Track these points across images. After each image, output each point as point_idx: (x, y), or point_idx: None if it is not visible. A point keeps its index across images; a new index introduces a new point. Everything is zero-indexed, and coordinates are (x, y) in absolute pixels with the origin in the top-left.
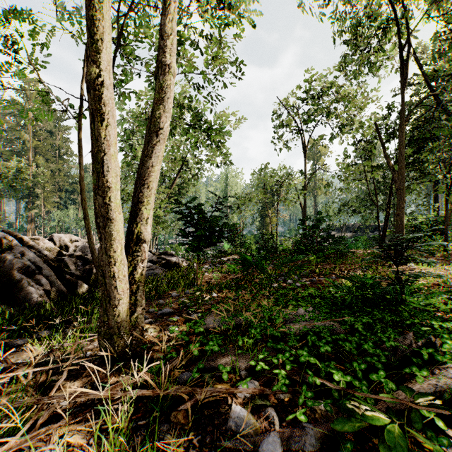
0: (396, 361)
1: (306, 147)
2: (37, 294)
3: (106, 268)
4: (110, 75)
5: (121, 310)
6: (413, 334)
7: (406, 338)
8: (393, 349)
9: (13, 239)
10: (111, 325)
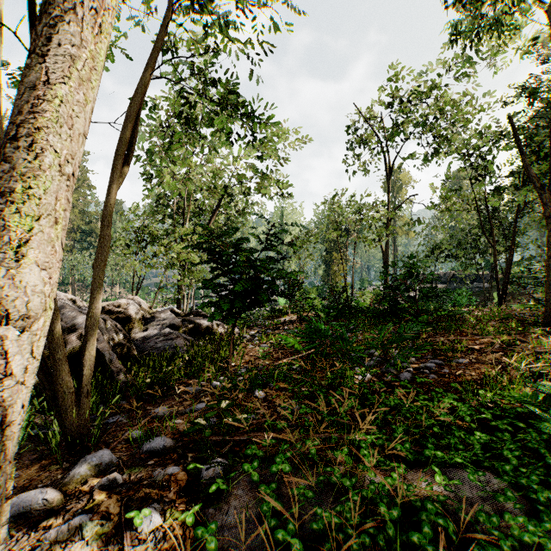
0: None
1: (388, 170)
2: None
3: None
4: None
5: None
6: None
7: None
8: None
9: None
10: None
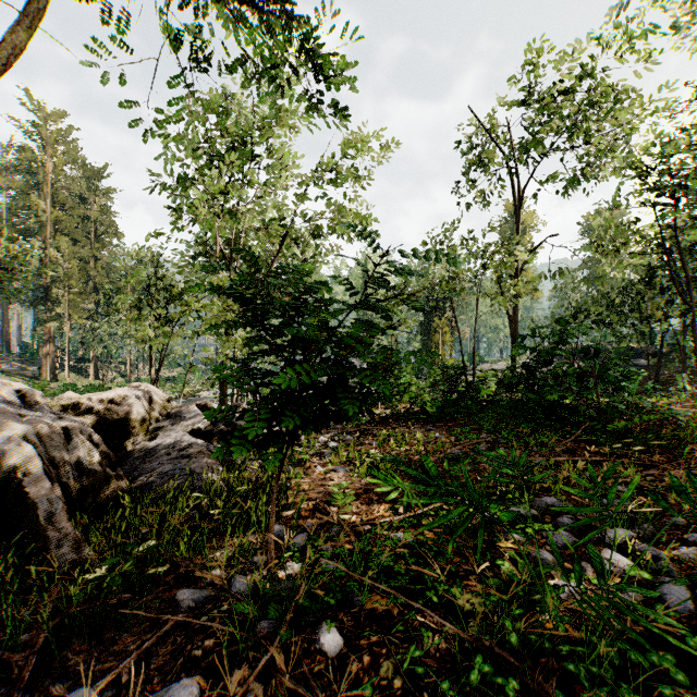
0: None
1: (518, 200)
2: None
3: None
4: None
5: None
6: None
7: None
8: None
9: None
10: None
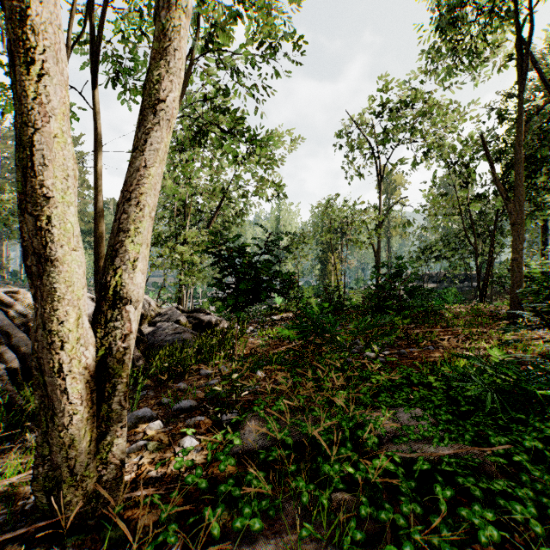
0: None
1: (380, 175)
2: None
3: (44, 355)
4: None
5: (77, 433)
6: None
7: None
8: None
9: None
10: (57, 463)
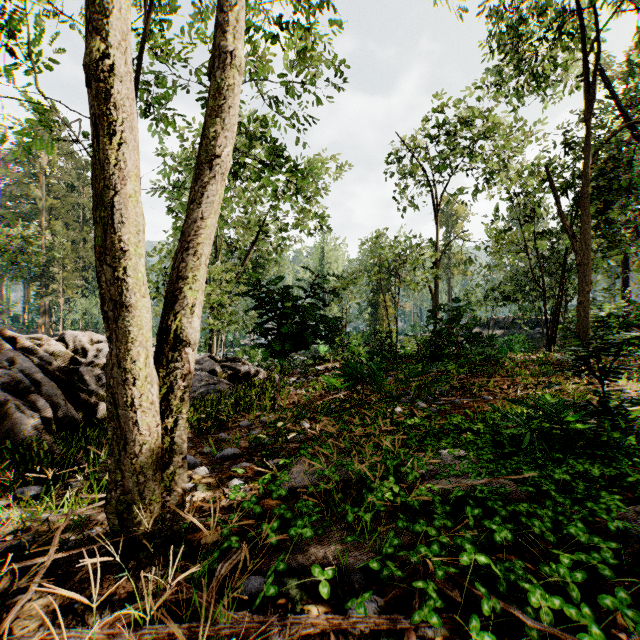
0: (627, 557)
1: (438, 206)
2: (29, 425)
3: (118, 391)
4: (125, 58)
5: (146, 462)
6: (637, 498)
7: (639, 514)
8: (618, 534)
9: (1, 338)
10: (129, 487)
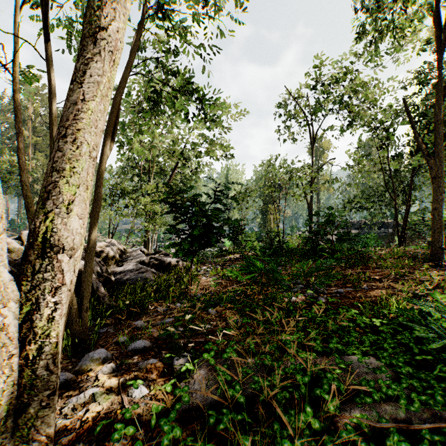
0: None
1: (312, 139)
2: None
3: None
4: None
5: None
6: None
7: None
8: None
9: None
10: None
